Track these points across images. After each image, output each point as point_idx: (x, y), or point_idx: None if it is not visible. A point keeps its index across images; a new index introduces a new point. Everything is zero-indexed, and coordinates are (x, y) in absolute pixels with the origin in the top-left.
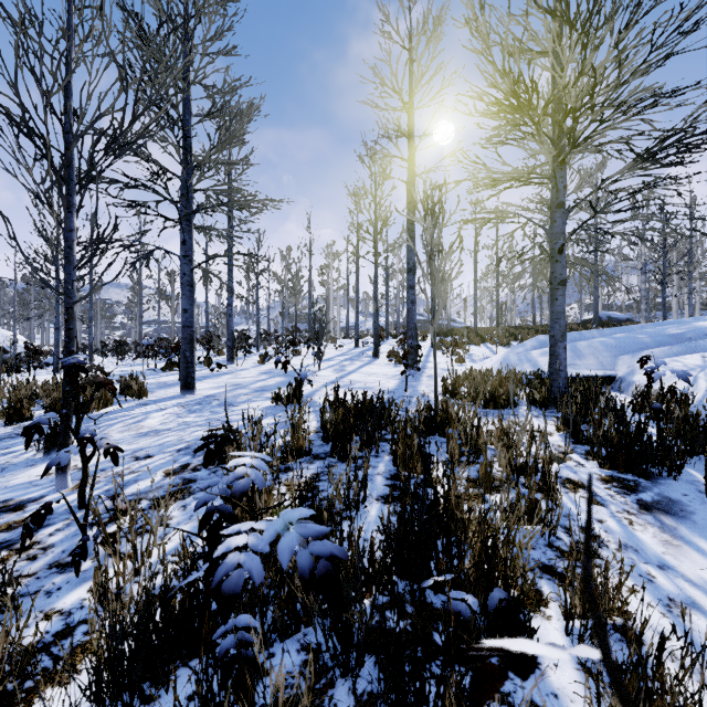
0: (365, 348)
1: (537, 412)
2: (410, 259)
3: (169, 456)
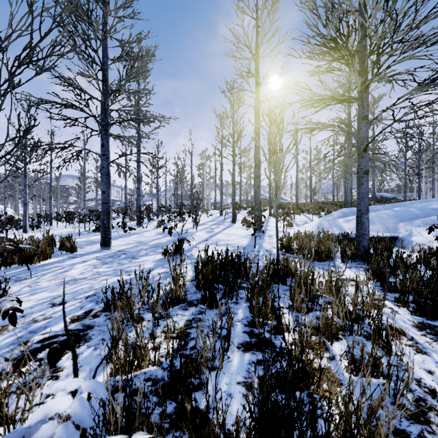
0: (226, 216)
1: (349, 264)
2: (256, 158)
3: (78, 303)
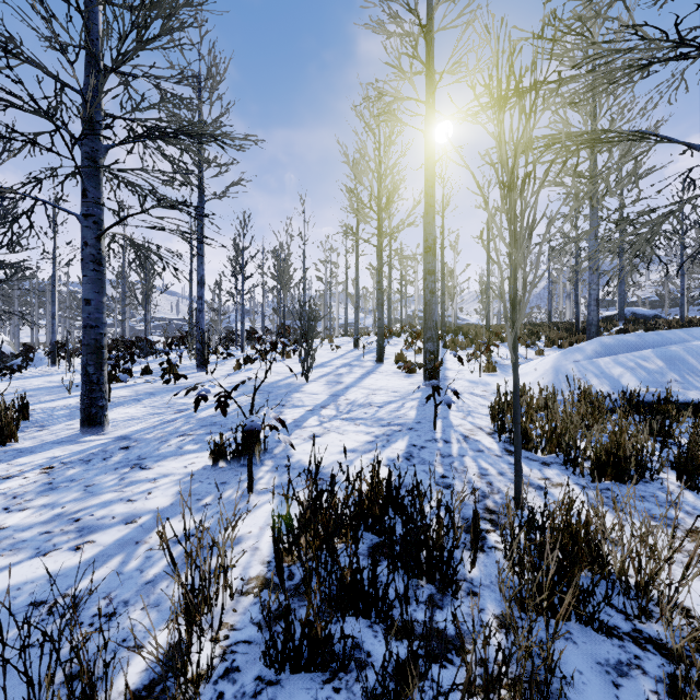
0: (366, 349)
1: None
2: (429, 234)
3: None
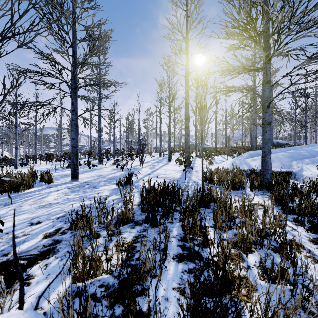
0: (164, 157)
1: (256, 192)
2: (186, 113)
3: (51, 222)
